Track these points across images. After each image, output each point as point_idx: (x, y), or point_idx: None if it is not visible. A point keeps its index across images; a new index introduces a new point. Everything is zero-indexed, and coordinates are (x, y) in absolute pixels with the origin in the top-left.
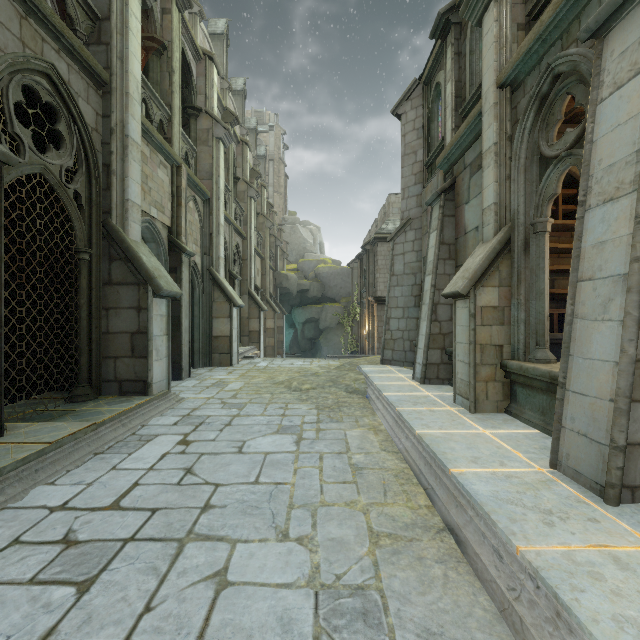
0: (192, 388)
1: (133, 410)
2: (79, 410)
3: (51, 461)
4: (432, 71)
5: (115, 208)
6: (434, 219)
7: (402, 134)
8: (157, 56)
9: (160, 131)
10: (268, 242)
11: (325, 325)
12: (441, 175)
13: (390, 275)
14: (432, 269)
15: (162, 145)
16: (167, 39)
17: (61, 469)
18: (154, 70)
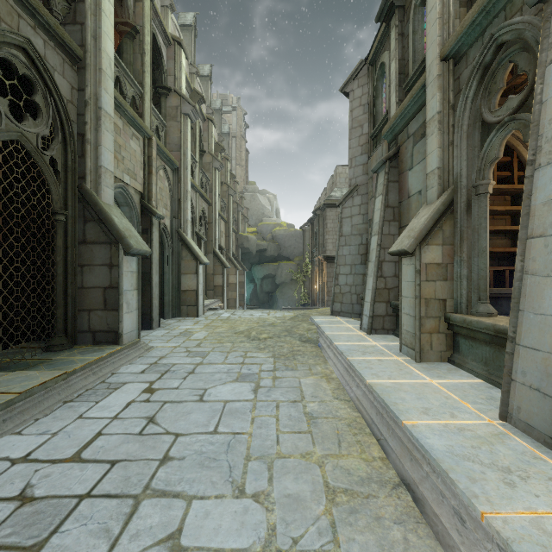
0: (161, 337)
1: (104, 359)
2: (53, 359)
3: (20, 410)
4: (377, 52)
5: (89, 174)
6: (379, 185)
7: (350, 110)
8: (130, 39)
9: (133, 107)
10: (231, 208)
11: (281, 280)
12: (386, 145)
13: (339, 236)
14: (378, 230)
15: (134, 118)
16: (139, 24)
17: (29, 418)
18: (127, 52)
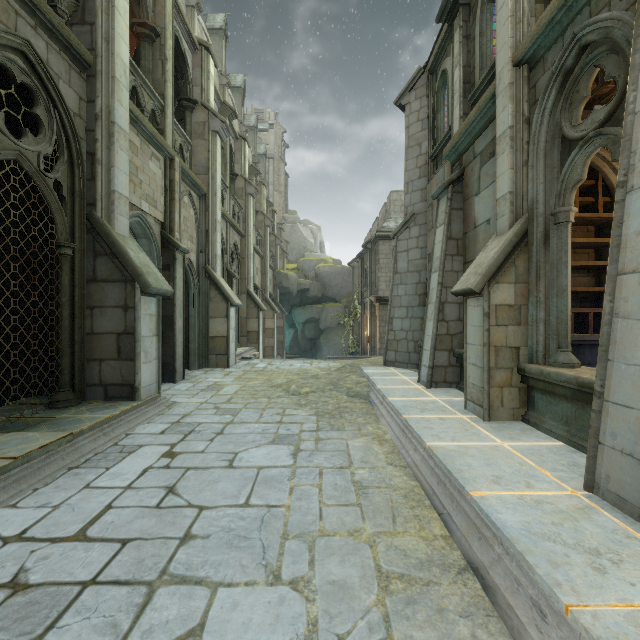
0: (185, 391)
1: (117, 417)
2: (57, 418)
3: (15, 479)
4: (438, 58)
5: (100, 200)
6: (441, 213)
7: (406, 126)
8: (149, 43)
9: (152, 122)
10: (267, 241)
11: (325, 325)
12: (448, 167)
13: (393, 273)
14: (439, 266)
15: (154, 136)
16: (160, 25)
17: (27, 488)
18: (146, 58)
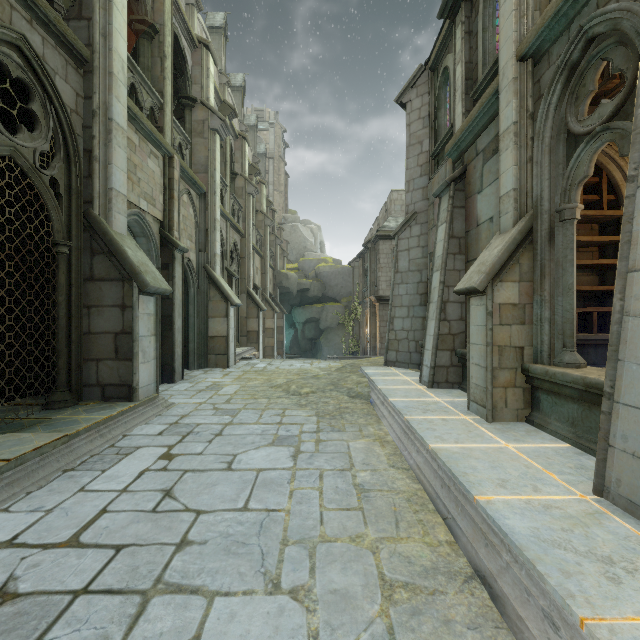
0: (184, 392)
1: (114, 418)
2: (53, 419)
3: (8, 482)
4: (439, 55)
5: (97, 197)
6: (443, 211)
7: (407, 123)
8: (148, 40)
9: (151, 120)
10: (267, 240)
11: (326, 325)
12: (450, 164)
13: (394, 272)
14: (441, 264)
15: (152, 133)
16: (159, 22)
17: (20, 491)
18: (145, 55)
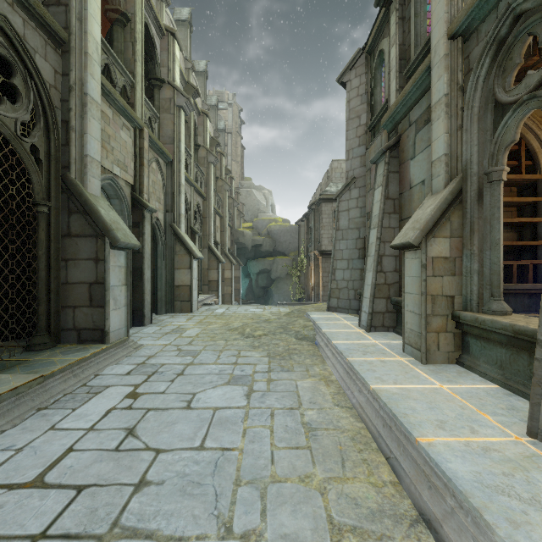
0: (152, 334)
1: (87, 359)
2: (32, 360)
3: None
4: (375, 40)
5: (74, 163)
6: (379, 176)
7: (347, 100)
8: (121, 27)
9: (124, 97)
10: (226, 203)
11: (276, 275)
12: (385, 135)
13: (336, 230)
14: (378, 222)
15: (124, 108)
16: (130, 12)
17: None
18: (118, 40)
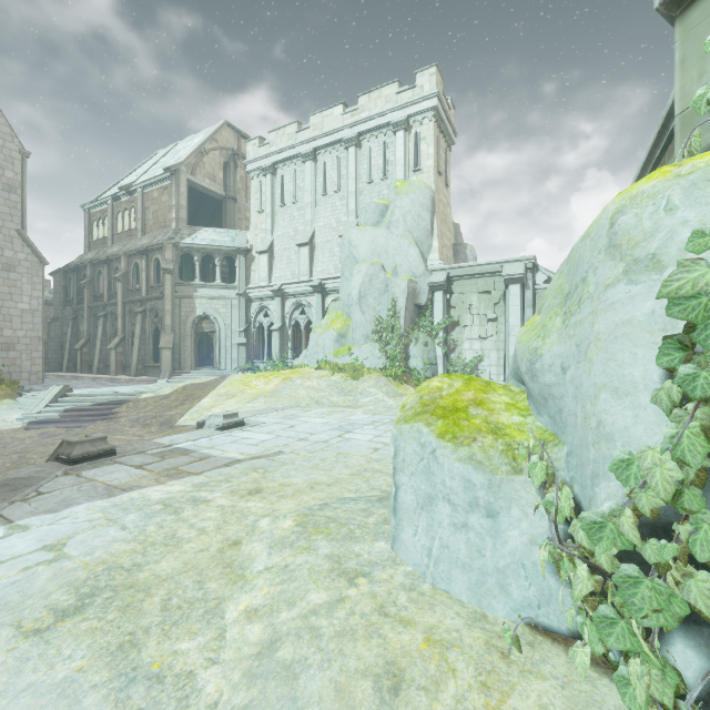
0: None
1: None
2: None
3: None
4: (69, 271)
5: None
6: (70, 325)
7: (54, 285)
8: None
9: None
10: None
11: None
12: (73, 310)
13: (48, 337)
14: (70, 340)
15: None
16: None
17: None
18: None
